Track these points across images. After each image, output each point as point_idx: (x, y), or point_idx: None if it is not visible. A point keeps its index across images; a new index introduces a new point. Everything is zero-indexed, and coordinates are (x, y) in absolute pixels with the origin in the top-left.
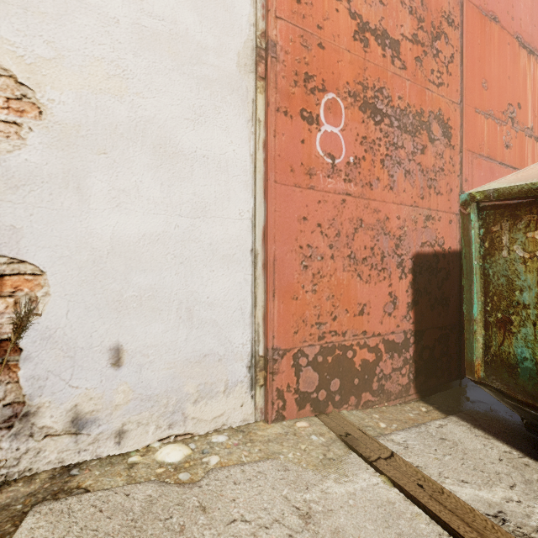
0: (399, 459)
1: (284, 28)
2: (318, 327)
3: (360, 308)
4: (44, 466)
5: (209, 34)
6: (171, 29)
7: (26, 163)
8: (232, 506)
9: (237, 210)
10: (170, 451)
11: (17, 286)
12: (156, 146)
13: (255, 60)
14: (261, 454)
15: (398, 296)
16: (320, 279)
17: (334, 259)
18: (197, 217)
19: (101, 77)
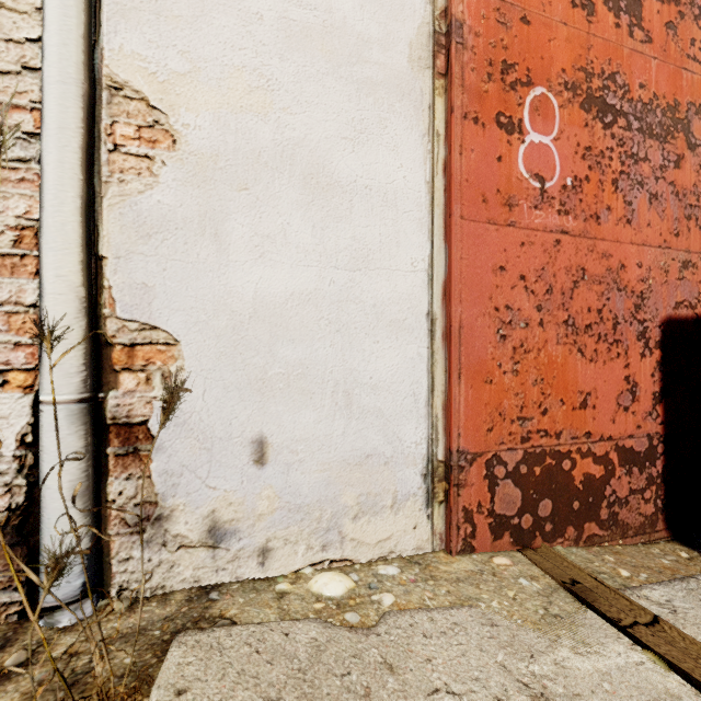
0: (670, 628)
1: (474, 0)
2: (520, 423)
3: (581, 398)
4: (178, 584)
5: (373, 22)
6: (324, 21)
7: (159, 206)
8: (428, 668)
9: (408, 259)
10: (327, 581)
11: (149, 358)
12: (307, 177)
13: (432, 51)
14: (450, 598)
15: (638, 382)
16: (524, 355)
17: (543, 326)
18: (358, 269)
19: (242, 92)
